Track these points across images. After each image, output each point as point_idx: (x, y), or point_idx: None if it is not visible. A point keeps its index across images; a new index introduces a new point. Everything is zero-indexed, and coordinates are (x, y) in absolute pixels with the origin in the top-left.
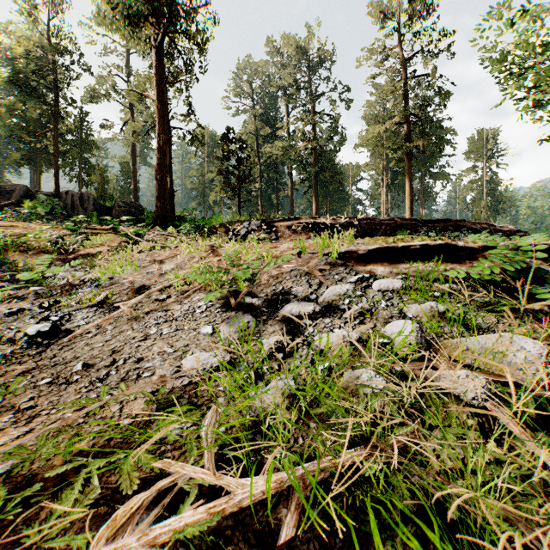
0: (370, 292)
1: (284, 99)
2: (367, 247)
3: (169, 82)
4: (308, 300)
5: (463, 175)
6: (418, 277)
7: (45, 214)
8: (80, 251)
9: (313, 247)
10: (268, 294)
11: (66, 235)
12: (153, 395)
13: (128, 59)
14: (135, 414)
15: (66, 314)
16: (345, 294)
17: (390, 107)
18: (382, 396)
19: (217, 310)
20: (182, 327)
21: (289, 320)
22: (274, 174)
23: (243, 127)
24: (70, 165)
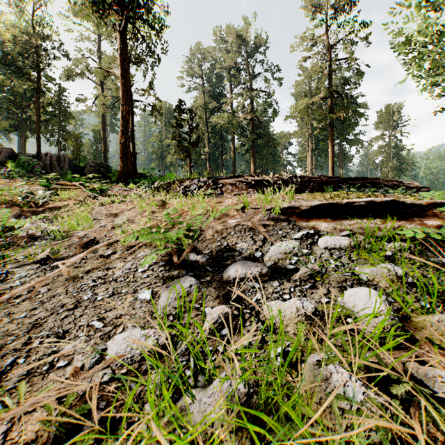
0: (317, 250)
1: (227, 78)
2: (309, 203)
3: (131, 62)
4: (253, 258)
5: (373, 142)
6: (363, 233)
7: (28, 172)
8: (49, 204)
9: (255, 202)
10: (213, 250)
11: (39, 190)
12: (59, 402)
13: (99, 45)
14: (23, 443)
15: (4, 273)
16: (291, 252)
17: (314, 86)
18: (367, 417)
19: (160, 269)
20: (119, 291)
21: (234, 282)
22: (220, 140)
23: (194, 101)
24: (50, 132)
